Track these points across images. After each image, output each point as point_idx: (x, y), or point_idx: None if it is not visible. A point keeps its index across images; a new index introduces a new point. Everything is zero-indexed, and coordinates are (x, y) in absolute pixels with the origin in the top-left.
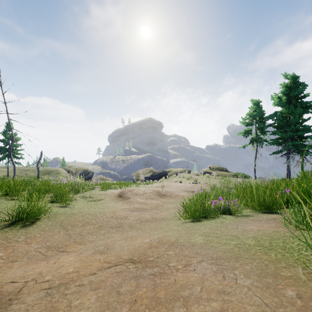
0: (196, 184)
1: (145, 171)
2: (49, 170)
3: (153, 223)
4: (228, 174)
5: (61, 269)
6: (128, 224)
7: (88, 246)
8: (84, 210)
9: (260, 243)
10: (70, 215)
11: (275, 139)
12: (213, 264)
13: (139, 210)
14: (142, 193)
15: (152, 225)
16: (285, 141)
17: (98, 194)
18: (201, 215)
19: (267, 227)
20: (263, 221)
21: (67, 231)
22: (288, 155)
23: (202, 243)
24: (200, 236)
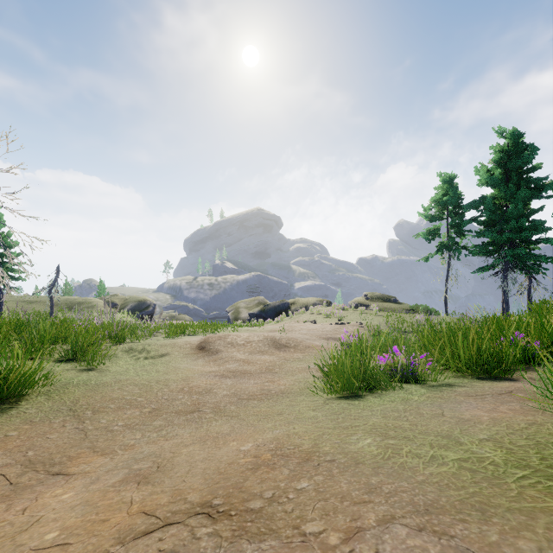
0: (343, 325)
1: (250, 304)
2: (74, 302)
3: (264, 401)
4: (399, 307)
5: (28, 532)
6: (213, 406)
7: (119, 459)
8: (127, 376)
9: (516, 458)
10: (95, 387)
11: (481, 245)
12: (426, 533)
13: (237, 375)
14: (244, 343)
15: (261, 407)
16: (500, 248)
17: (159, 345)
18: (359, 385)
19: (509, 412)
20: (489, 396)
21: (82, 422)
22: (505, 273)
23: (377, 456)
24: (367, 436)
